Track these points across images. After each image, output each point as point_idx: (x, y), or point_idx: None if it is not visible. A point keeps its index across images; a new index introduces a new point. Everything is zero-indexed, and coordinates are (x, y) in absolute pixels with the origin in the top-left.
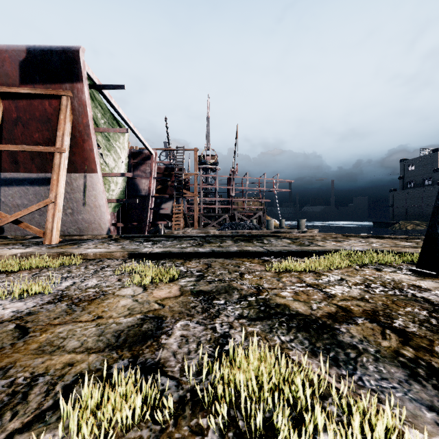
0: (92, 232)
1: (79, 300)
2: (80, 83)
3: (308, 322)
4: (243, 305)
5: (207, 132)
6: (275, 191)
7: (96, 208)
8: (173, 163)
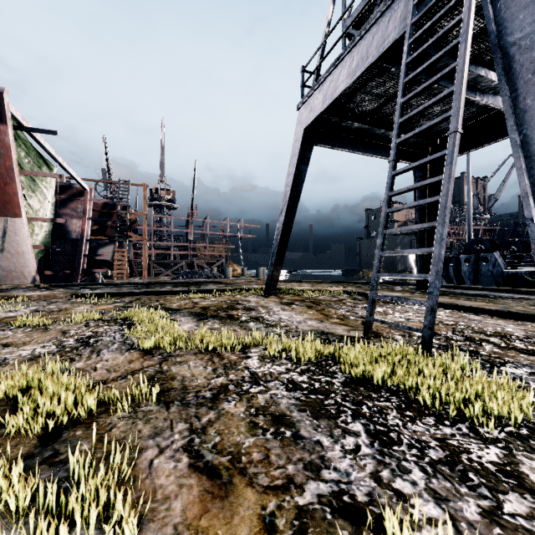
0: (12, 282)
1: (52, 311)
2: (3, 125)
3: (173, 309)
4: (148, 308)
5: (161, 162)
6: (239, 236)
7: (18, 255)
8: (116, 196)
